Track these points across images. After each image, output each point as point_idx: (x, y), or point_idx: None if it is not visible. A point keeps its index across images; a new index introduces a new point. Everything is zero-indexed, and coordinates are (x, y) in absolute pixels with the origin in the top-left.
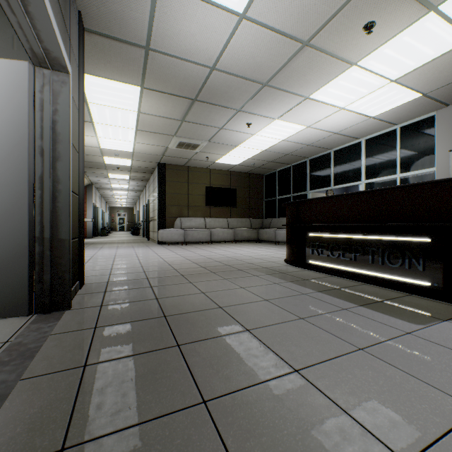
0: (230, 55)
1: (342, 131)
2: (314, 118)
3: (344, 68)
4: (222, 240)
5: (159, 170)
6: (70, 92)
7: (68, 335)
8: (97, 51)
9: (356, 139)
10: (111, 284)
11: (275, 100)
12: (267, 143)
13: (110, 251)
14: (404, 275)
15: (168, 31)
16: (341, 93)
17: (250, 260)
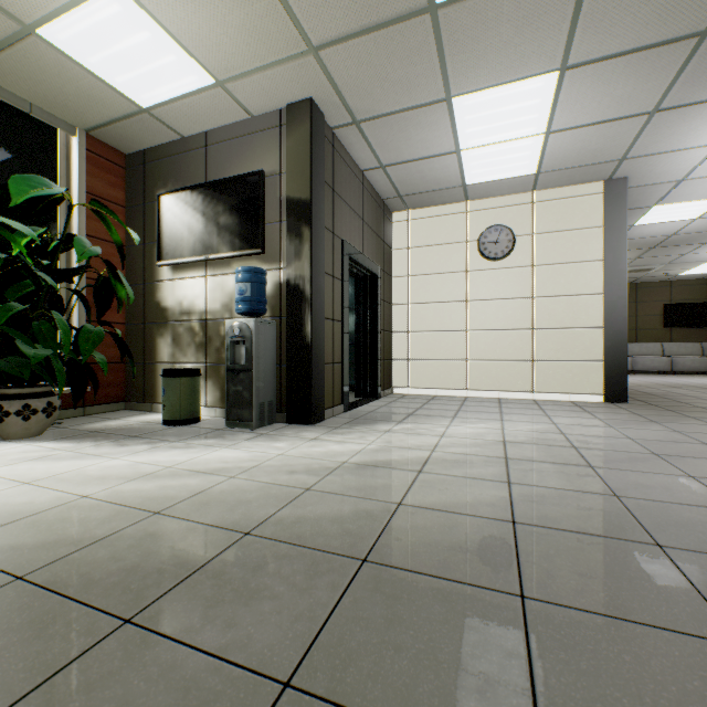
0: (688, 229)
1: None
2: None
3: None
4: (690, 371)
5: None
6: None
7: None
8: None
9: None
10: None
11: None
12: None
13: None
14: None
15: (634, 233)
16: None
17: None
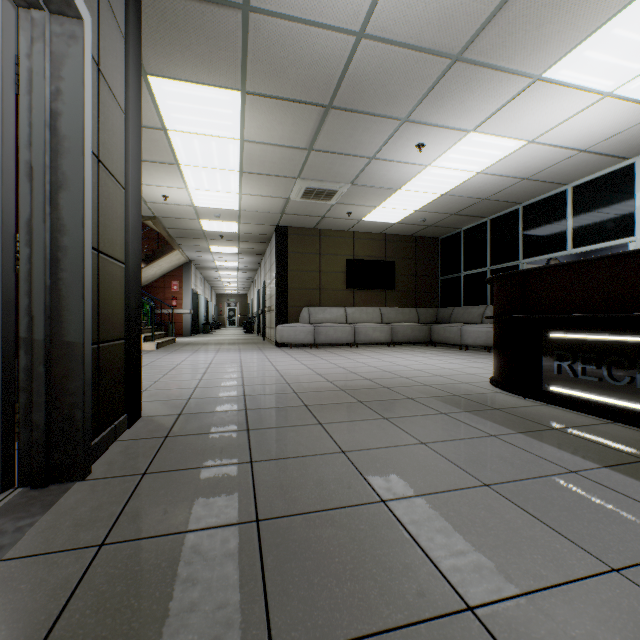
0: None
1: (596, 146)
2: (545, 122)
3: None
4: (373, 342)
5: (278, 236)
6: (84, 56)
7: (34, 566)
8: (167, 27)
9: (622, 160)
10: (182, 421)
11: (473, 91)
12: (449, 181)
13: (206, 356)
14: None
15: None
16: (612, 59)
17: (424, 379)
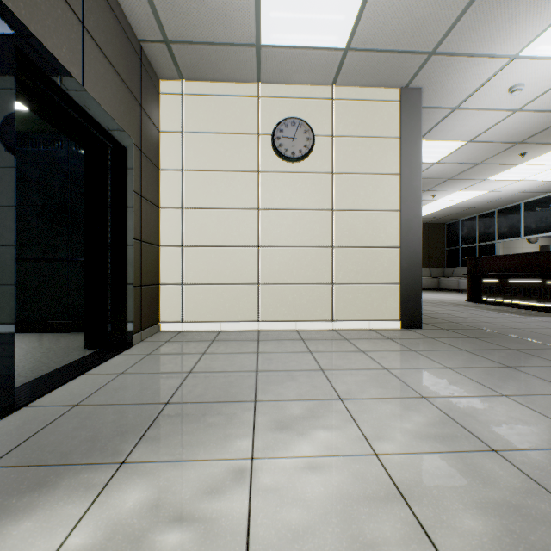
0: (425, 173)
1: (527, 190)
2: (494, 187)
3: (511, 166)
4: None
5: None
6: None
7: None
8: None
9: (547, 193)
10: None
11: (457, 183)
12: (449, 203)
13: None
14: (541, 302)
15: None
16: (515, 175)
17: (435, 300)
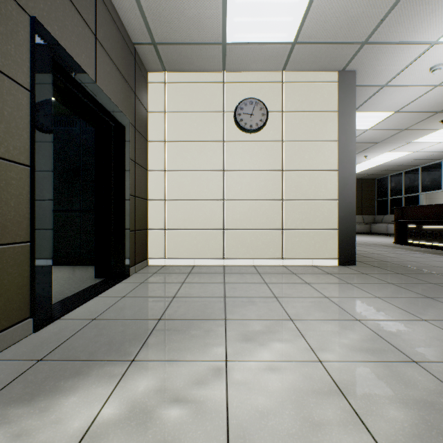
0: (358, 138)
1: None
2: (418, 148)
3: (433, 131)
4: None
5: None
6: None
7: None
8: None
9: None
10: None
11: (386, 146)
12: (379, 162)
13: None
14: None
15: None
16: (436, 138)
17: (367, 242)
